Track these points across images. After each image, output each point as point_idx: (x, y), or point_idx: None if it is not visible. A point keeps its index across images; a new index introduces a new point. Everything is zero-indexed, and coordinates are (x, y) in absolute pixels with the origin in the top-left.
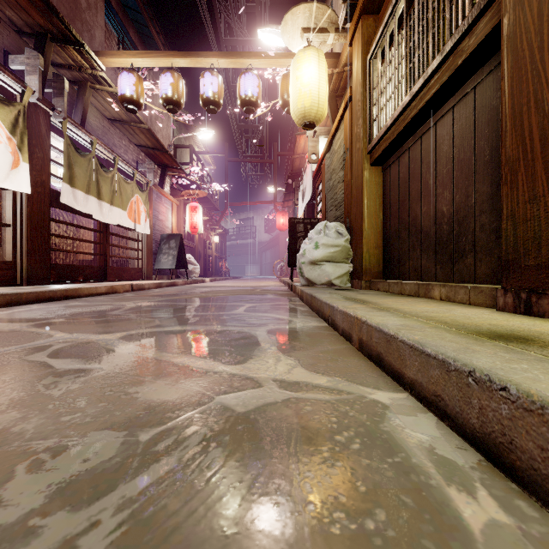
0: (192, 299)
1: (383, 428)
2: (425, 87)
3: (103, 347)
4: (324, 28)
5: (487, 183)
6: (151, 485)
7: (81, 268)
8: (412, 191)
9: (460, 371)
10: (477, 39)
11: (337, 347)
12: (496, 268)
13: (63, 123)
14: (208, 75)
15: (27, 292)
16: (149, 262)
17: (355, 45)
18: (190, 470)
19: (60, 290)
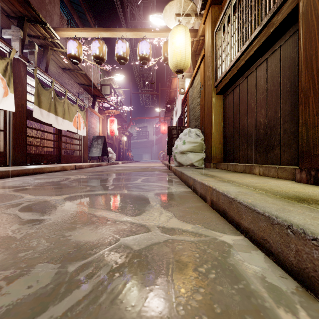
0: (110, 174)
1: (230, 261)
2: (250, 46)
3: (53, 205)
4: (188, 14)
5: (288, 104)
6: (72, 307)
7: (45, 155)
8: (241, 110)
9: (281, 225)
10: (282, 16)
11: (197, 205)
12: (294, 155)
13: (34, 70)
14: (120, 42)
15: (11, 170)
16: (86, 152)
17: (207, 23)
18: (99, 294)
19: (32, 169)
